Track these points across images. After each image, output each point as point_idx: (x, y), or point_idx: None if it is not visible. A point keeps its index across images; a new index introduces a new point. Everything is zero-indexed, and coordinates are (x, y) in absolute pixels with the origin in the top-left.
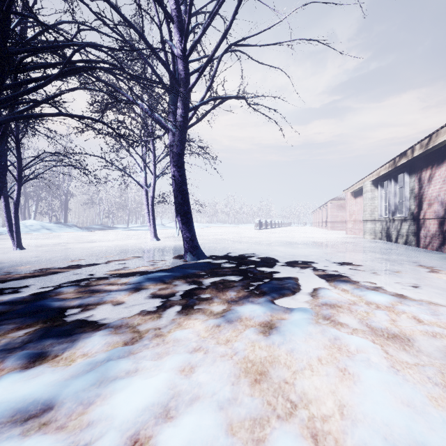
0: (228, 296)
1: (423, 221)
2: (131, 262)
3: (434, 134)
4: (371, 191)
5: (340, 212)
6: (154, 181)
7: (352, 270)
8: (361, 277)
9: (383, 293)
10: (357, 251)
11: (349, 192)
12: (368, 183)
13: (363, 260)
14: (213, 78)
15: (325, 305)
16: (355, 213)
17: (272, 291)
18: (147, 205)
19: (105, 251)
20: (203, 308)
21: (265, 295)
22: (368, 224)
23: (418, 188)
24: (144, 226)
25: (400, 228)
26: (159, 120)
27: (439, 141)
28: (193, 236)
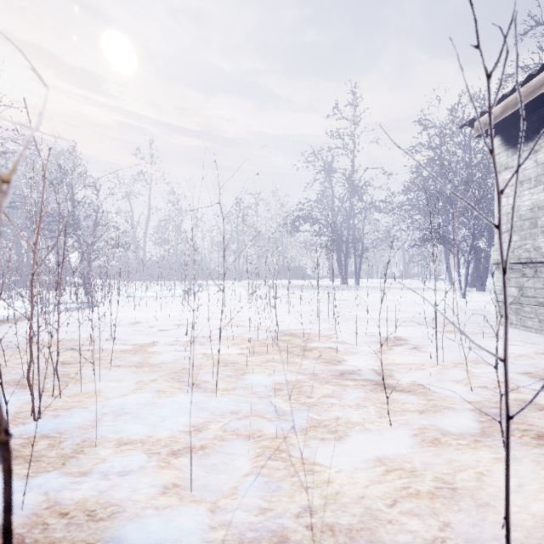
0: None
1: None
2: None
3: None
4: None
5: None
6: None
7: None
8: None
9: None
10: None
11: None
12: None
13: None
14: None
15: None
16: None
17: None
18: None
19: None
20: None
21: None
22: None
23: None
24: None
25: None
26: None
27: None
28: None
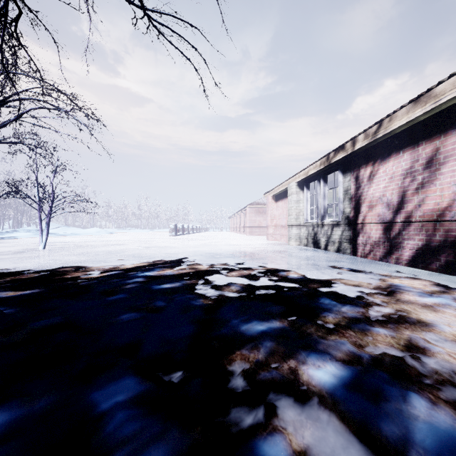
0: None
1: (361, 226)
2: None
3: (386, 119)
4: (296, 193)
5: (258, 217)
6: None
7: (365, 335)
8: (421, 372)
9: None
10: (303, 266)
11: (270, 195)
12: (293, 184)
13: (334, 288)
14: None
15: None
16: (276, 218)
17: None
18: None
19: None
20: None
21: None
22: (294, 229)
23: (355, 188)
24: (5, 233)
25: (331, 234)
26: None
27: (394, 127)
28: None
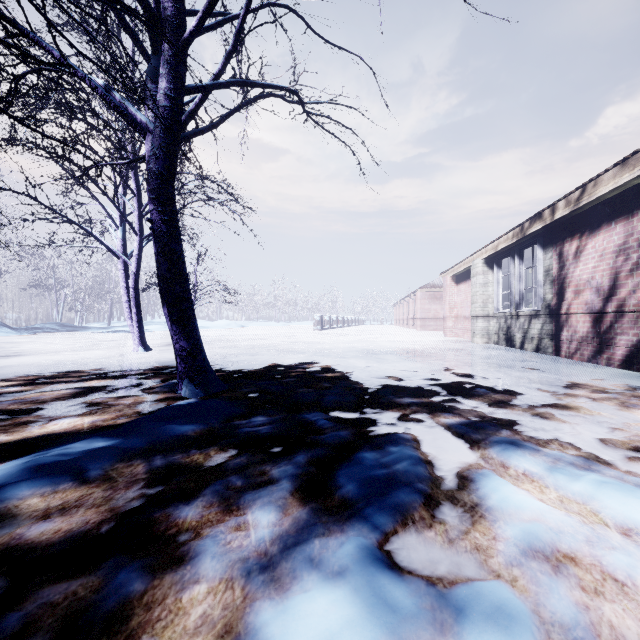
0: (250, 536)
1: (566, 317)
2: (52, 405)
3: (591, 183)
4: (483, 273)
5: (433, 305)
6: (139, 246)
7: (501, 409)
8: (528, 426)
9: (619, 481)
10: (478, 364)
11: (449, 276)
12: (479, 262)
13: (501, 383)
14: (238, 36)
15: (533, 558)
16: (458, 306)
17: (373, 500)
18: (126, 288)
19: (17, 378)
20: (150, 629)
21: (357, 522)
22: (480, 321)
23: (558, 268)
24: None
25: (528, 328)
26: (125, 109)
27: (599, 194)
28: (195, 347)
